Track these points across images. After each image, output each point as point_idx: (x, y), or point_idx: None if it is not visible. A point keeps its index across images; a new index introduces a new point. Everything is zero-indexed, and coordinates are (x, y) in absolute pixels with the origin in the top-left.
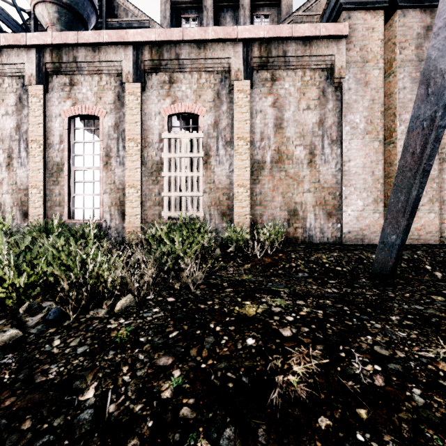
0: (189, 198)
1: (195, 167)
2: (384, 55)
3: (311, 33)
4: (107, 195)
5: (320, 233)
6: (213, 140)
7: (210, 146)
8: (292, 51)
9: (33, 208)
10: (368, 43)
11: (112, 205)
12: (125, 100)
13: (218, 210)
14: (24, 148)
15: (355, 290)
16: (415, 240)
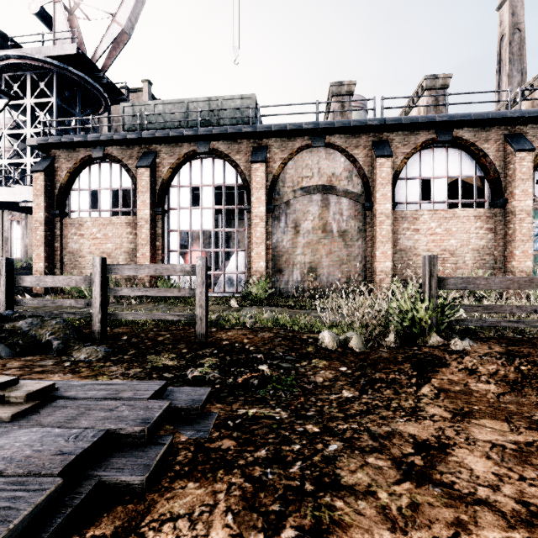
0: None
1: None
2: None
3: None
4: (23, 249)
5: None
6: None
7: None
8: None
9: None
10: None
11: (25, 252)
12: (28, 215)
13: None
14: None
15: None
16: None
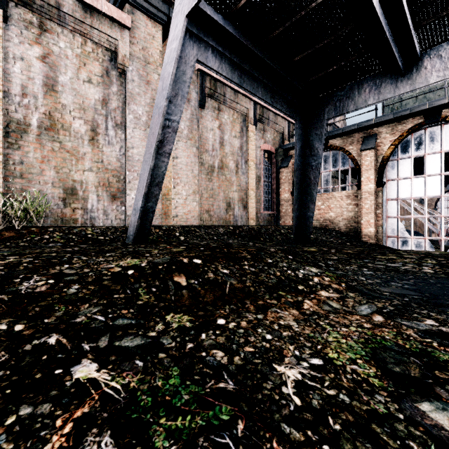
0: None
1: None
2: None
3: (91, 2)
4: None
5: (103, 215)
6: None
7: None
8: (69, 8)
9: None
10: (150, 47)
11: None
12: None
13: None
14: None
15: (98, 247)
16: (184, 222)
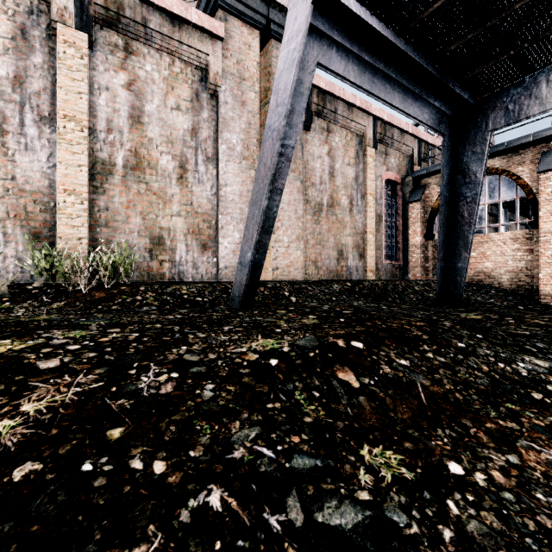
0: None
1: None
2: (261, 82)
3: (180, 12)
4: None
5: (193, 268)
6: (12, 106)
7: (4, 115)
8: (156, 23)
9: None
10: (245, 60)
11: None
12: None
13: (24, 227)
14: None
15: (203, 314)
16: (286, 276)
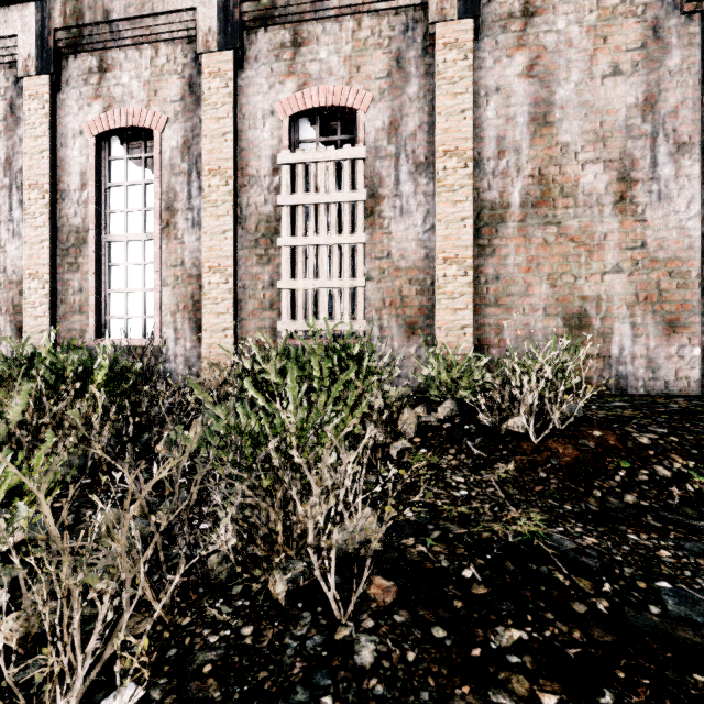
0: (336, 291)
1: (348, 224)
2: None
3: None
4: (169, 289)
5: (646, 369)
6: (388, 162)
7: (380, 177)
8: None
9: (33, 317)
10: None
11: (178, 309)
12: (203, 90)
13: (399, 317)
14: (18, 202)
15: None
16: None
